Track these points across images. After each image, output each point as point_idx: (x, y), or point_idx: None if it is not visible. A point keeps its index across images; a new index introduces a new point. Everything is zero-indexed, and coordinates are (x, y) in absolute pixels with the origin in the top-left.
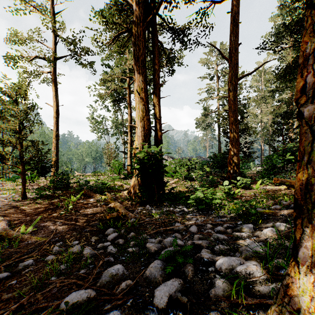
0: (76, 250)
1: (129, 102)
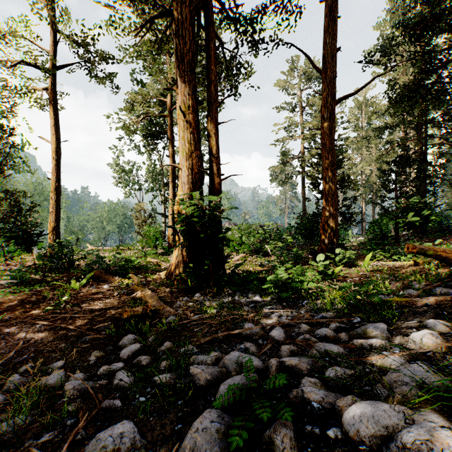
0: (52, 382)
1: (171, 137)
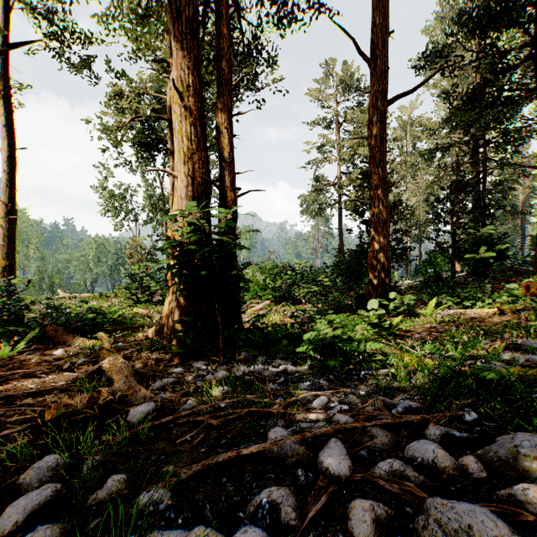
0: None
1: (172, 147)
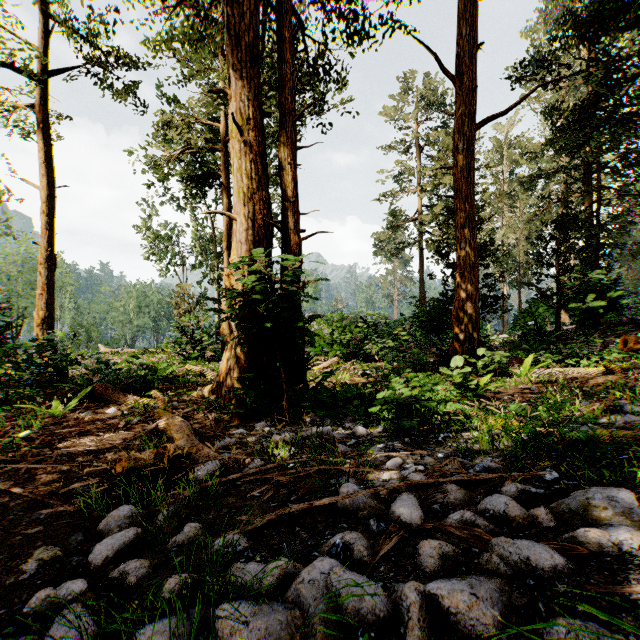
0: None
1: (226, 182)
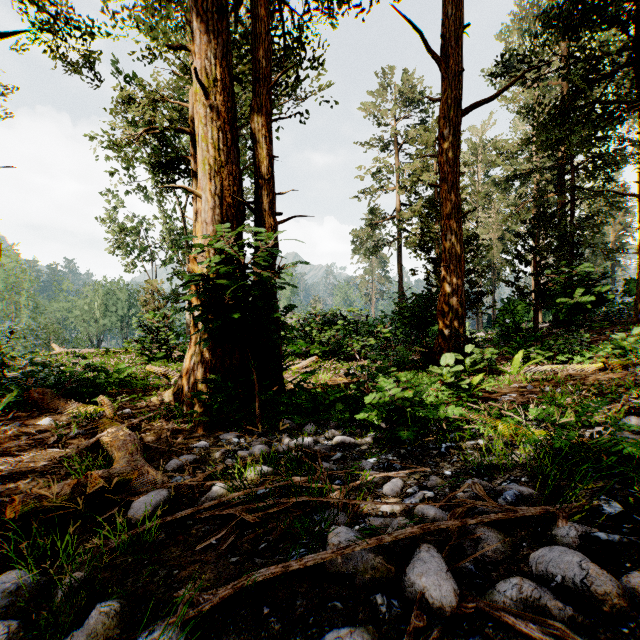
0: None
1: (196, 168)
